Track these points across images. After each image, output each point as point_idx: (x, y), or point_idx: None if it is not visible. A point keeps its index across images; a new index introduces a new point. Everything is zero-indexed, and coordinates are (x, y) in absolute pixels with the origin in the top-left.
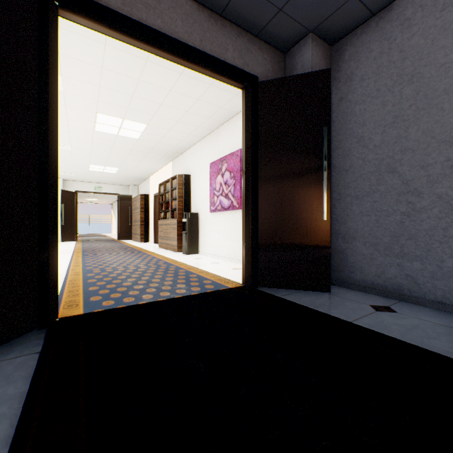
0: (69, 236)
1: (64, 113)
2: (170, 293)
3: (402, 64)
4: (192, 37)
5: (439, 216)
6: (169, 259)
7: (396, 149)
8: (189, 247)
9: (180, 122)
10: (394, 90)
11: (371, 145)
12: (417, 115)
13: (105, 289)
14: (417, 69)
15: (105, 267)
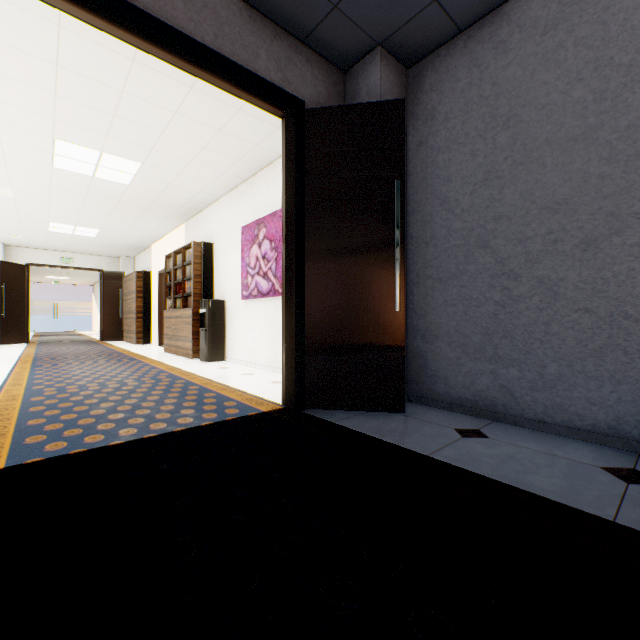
0: (14, 336)
1: None
2: (168, 424)
3: (496, 101)
4: (201, 28)
5: (540, 306)
6: (177, 370)
7: (488, 216)
8: (210, 351)
9: (195, 162)
10: (486, 137)
11: (459, 209)
12: (515, 172)
13: (57, 423)
14: (514, 109)
15: (67, 386)
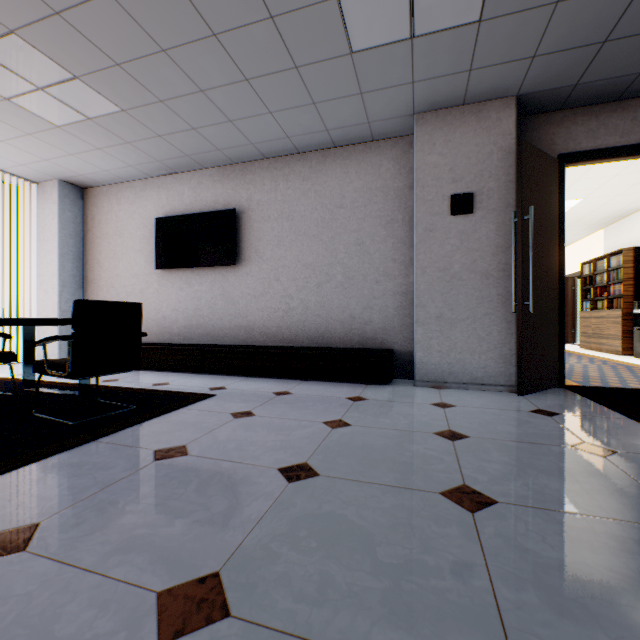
0: None
1: None
2: None
3: None
4: None
5: None
6: (618, 361)
7: None
8: None
9: (639, 183)
10: None
11: None
12: None
13: (575, 376)
14: None
15: None
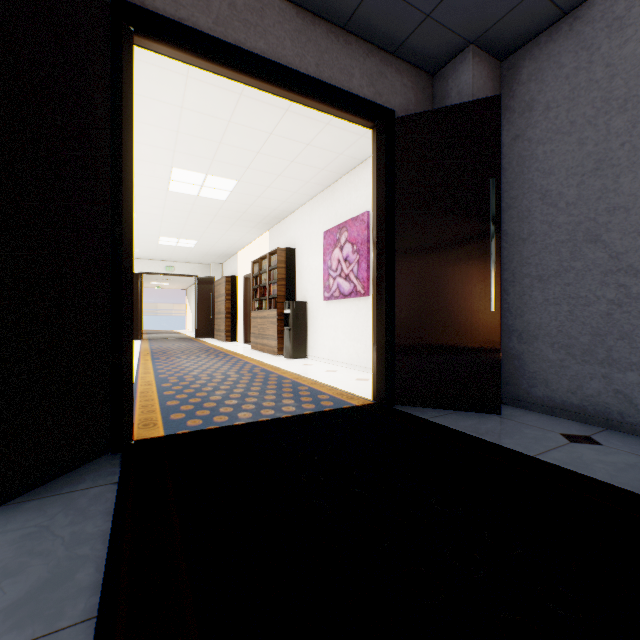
0: None
1: None
2: (275, 411)
3: (609, 83)
4: (305, 61)
5: None
6: (267, 365)
7: (599, 208)
8: (294, 349)
9: (283, 175)
10: (597, 123)
11: (562, 203)
12: (634, 158)
13: (188, 405)
14: (633, 90)
15: (184, 376)
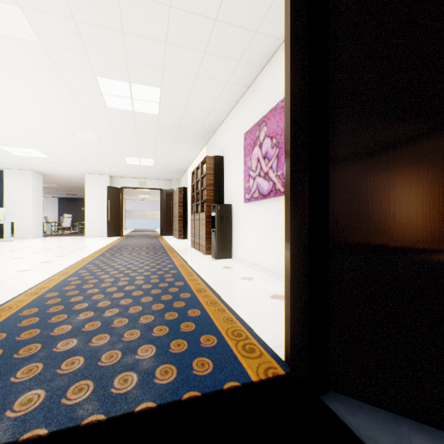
0: (114, 232)
1: (63, 84)
2: (92, 391)
3: None
4: None
5: None
6: (186, 267)
7: None
8: (218, 249)
9: (201, 76)
10: None
11: None
12: None
13: (0, 348)
14: None
15: (90, 279)
